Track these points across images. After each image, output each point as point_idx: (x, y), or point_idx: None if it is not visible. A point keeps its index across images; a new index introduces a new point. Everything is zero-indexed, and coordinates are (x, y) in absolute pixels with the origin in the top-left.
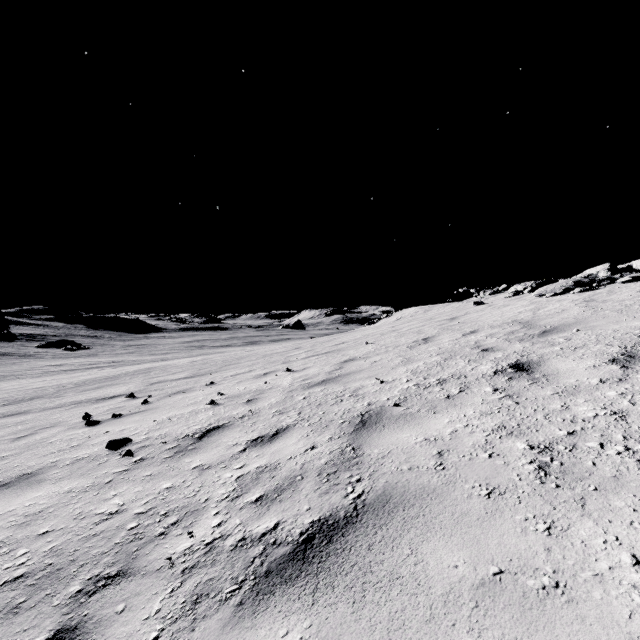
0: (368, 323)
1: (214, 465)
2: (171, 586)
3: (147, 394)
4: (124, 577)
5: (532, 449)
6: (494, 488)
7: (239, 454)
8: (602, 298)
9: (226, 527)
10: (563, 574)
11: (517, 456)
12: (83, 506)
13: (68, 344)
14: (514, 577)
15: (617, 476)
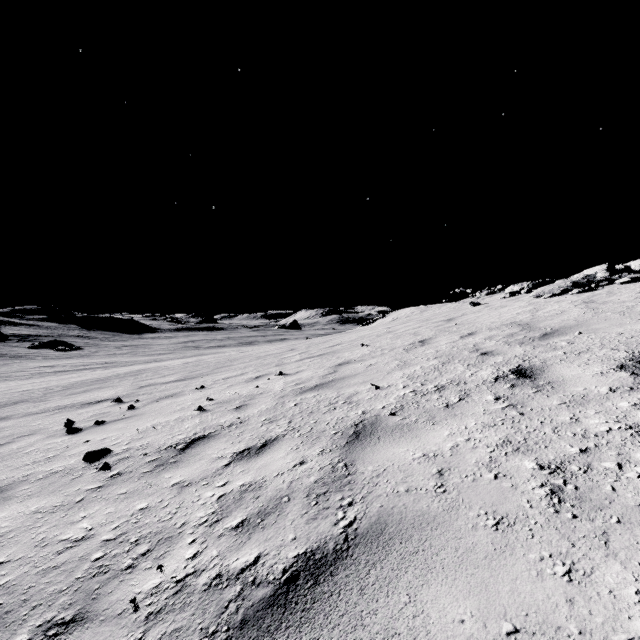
0: (364, 323)
1: (195, 482)
2: (131, 637)
3: (134, 398)
4: (79, 624)
5: (542, 469)
6: (502, 517)
7: (223, 469)
8: (602, 299)
9: (201, 560)
10: (591, 636)
11: (526, 477)
12: (47, 530)
13: (60, 345)
14: (532, 639)
15: None
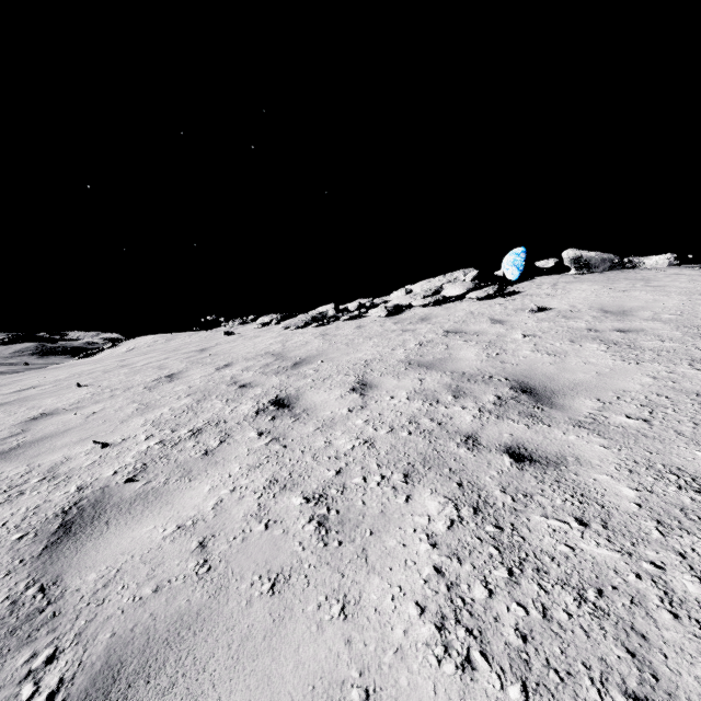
0: (83, 355)
1: None
2: None
3: None
4: None
5: (309, 502)
6: (278, 574)
7: None
8: (333, 333)
9: None
10: (370, 671)
11: (296, 516)
12: None
13: None
14: None
15: (383, 510)
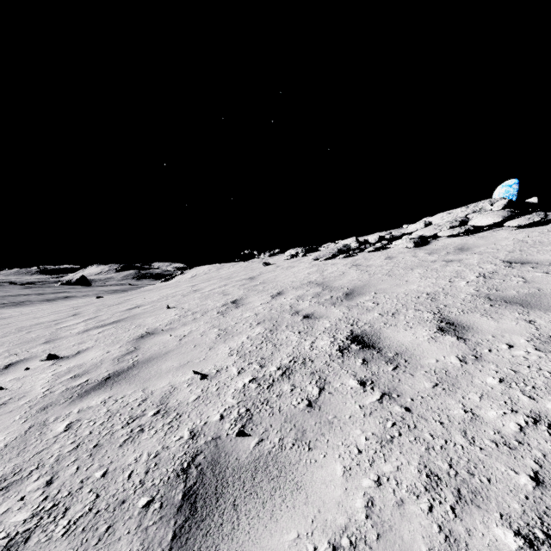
0: (163, 280)
1: None
2: None
3: None
4: None
5: (534, 548)
6: None
7: None
8: (365, 263)
9: None
10: None
11: None
12: None
13: None
14: None
15: None
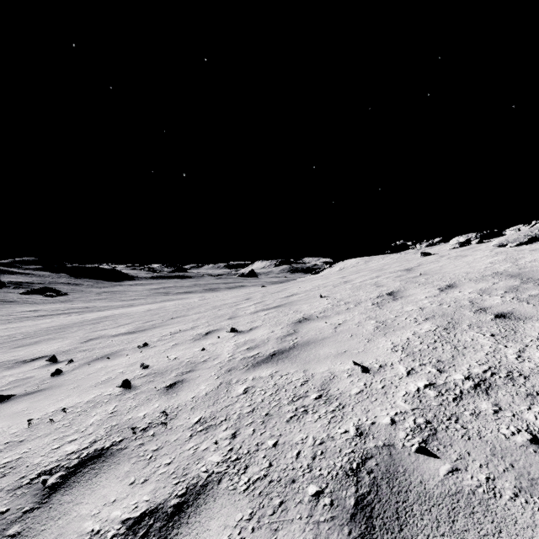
0: (313, 272)
1: None
2: None
3: (71, 357)
4: None
5: None
6: None
7: None
8: None
9: None
10: None
11: None
12: None
13: (49, 291)
14: None
15: None
